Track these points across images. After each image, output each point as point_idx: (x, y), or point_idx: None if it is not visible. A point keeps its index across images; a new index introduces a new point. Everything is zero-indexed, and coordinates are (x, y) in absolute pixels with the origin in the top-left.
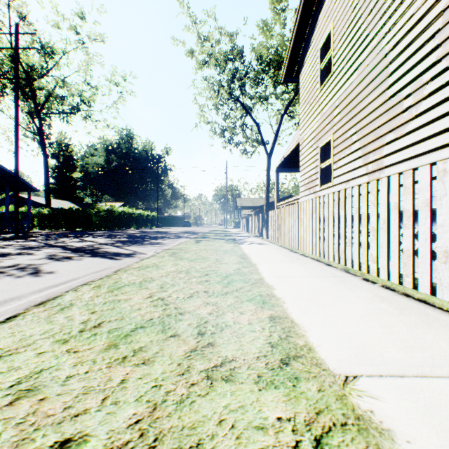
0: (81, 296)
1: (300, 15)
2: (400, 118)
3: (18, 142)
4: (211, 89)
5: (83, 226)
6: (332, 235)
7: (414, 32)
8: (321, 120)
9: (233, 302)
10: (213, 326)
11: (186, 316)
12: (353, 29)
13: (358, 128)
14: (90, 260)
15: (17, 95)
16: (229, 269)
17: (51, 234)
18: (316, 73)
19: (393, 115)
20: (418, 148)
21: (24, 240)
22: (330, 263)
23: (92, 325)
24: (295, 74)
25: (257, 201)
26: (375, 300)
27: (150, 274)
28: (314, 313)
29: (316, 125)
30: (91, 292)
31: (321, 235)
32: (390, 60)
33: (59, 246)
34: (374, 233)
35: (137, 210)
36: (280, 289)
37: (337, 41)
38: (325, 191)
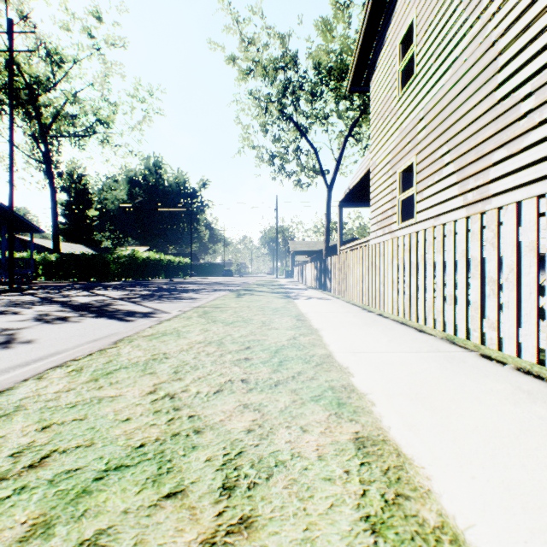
0: (43, 390)
1: (372, 3)
2: (516, 127)
3: (13, 169)
4: (257, 105)
5: (99, 275)
6: (423, 288)
7: (537, 7)
8: (400, 138)
9: (289, 404)
10: (253, 465)
11: (207, 436)
12: (444, 14)
13: (452, 145)
14: (91, 322)
15: (12, 109)
16: (280, 337)
17: (56, 286)
18: (392, 77)
19: (504, 124)
20: (544, 167)
21: (18, 294)
22: (422, 328)
23: (29, 461)
24: (364, 82)
25: (314, 245)
26: (522, 399)
27: (164, 347)
28: (431, 430)
29: (393, 145)
30: (62, 382)
31: (406, 288)
32: (500, 50)
33: (58, 302)
34: (493, 286)
35: (166, 256)
36: (361, 375)
37: (422, 33)
38: (405, 230)
